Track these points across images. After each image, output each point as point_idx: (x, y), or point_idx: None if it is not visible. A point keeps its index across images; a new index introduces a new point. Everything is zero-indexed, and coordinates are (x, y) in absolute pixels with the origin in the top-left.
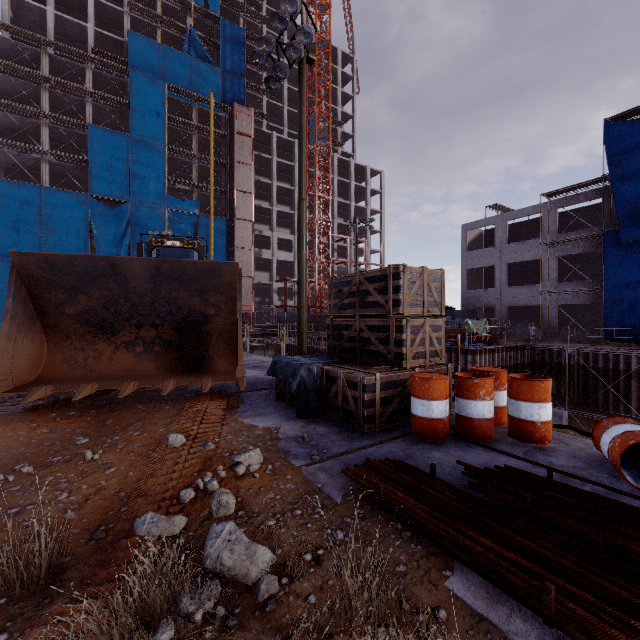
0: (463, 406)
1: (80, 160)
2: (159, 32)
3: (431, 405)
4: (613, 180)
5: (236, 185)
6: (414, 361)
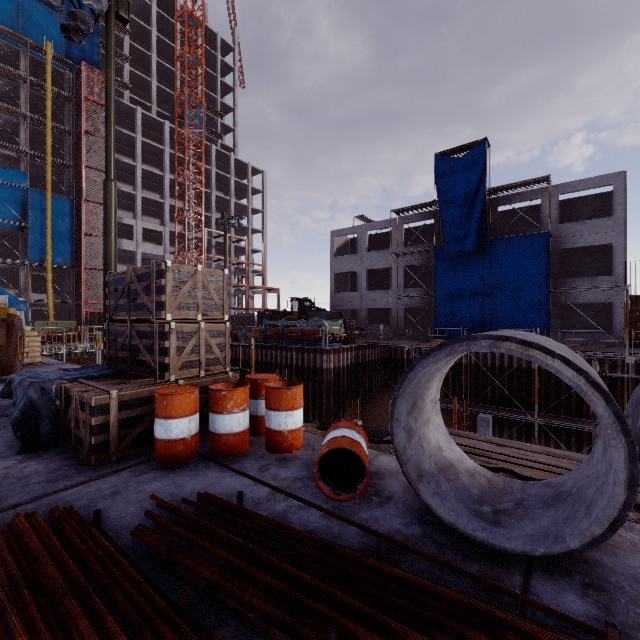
0: (212, 421)
1: None
2: None
3: (170, 424)
4: (440, 205)
5: (84, 160)
6: (184, 371)
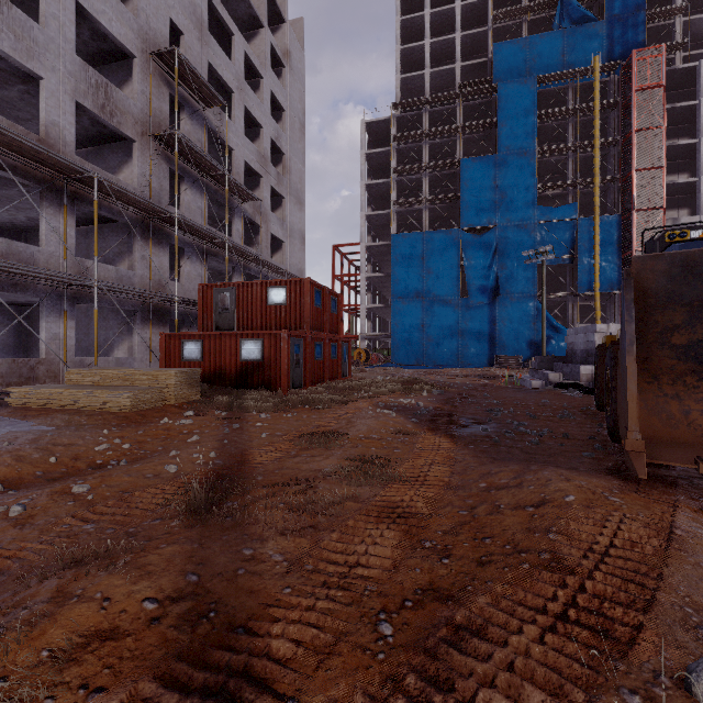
0: None
1: (452, 198)
2: (524, 26)
3: None
4: None
5: (634, 164)
6: None
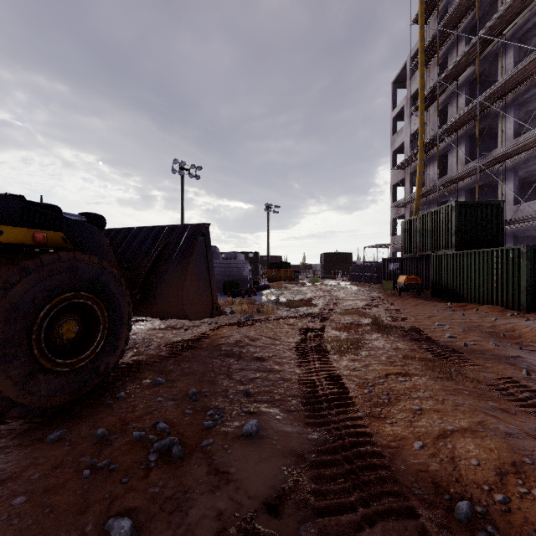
0: None
1: None
2: None
3: None
4: None
5: None
6: None
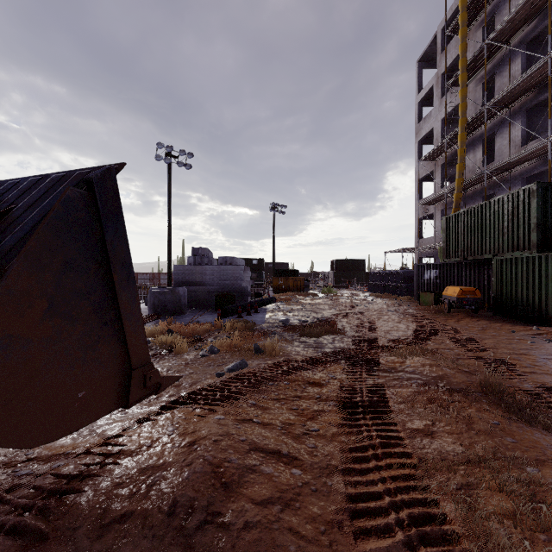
0: None
1: None
2: None
3: None
4: None
5: None
6: None
